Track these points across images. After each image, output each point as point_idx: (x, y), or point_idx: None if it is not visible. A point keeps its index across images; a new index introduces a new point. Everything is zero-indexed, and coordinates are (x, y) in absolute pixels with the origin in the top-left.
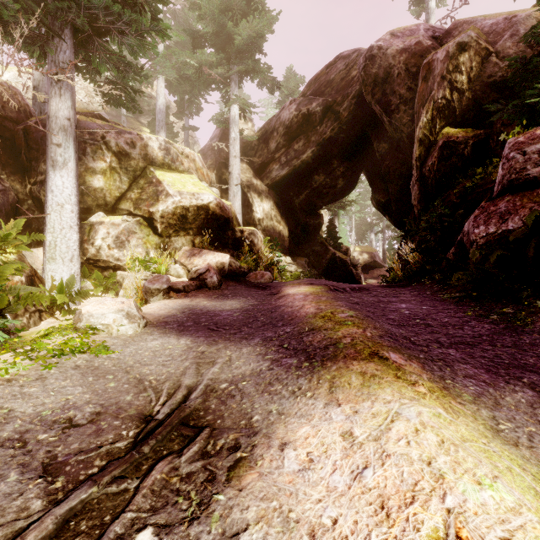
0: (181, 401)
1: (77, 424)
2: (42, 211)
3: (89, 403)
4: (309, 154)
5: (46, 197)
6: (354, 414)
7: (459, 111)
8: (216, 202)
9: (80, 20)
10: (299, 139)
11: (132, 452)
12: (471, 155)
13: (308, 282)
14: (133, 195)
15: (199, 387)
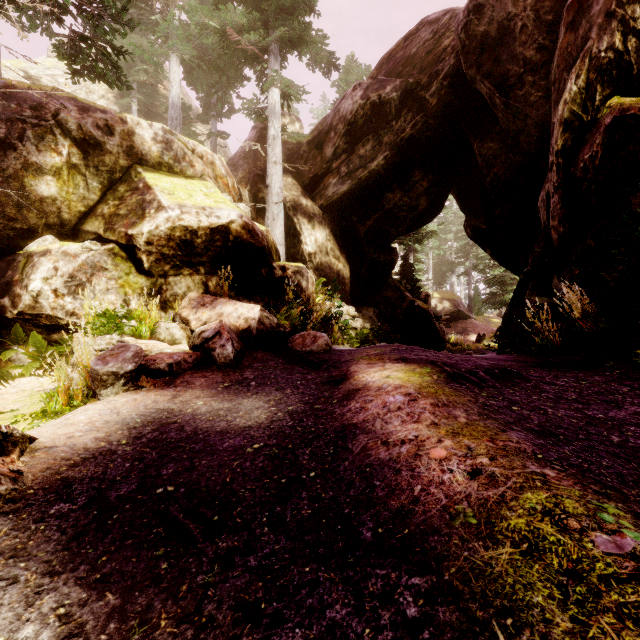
0: None
1: None
2: None
3: None
4: (380, 162)
5: None
6: None
7: (638, 69)
8: (241, 223)
9: None
10: (366, 141)
11: None
12: None
13: (395, 354)
14: (106, 209)
15: None
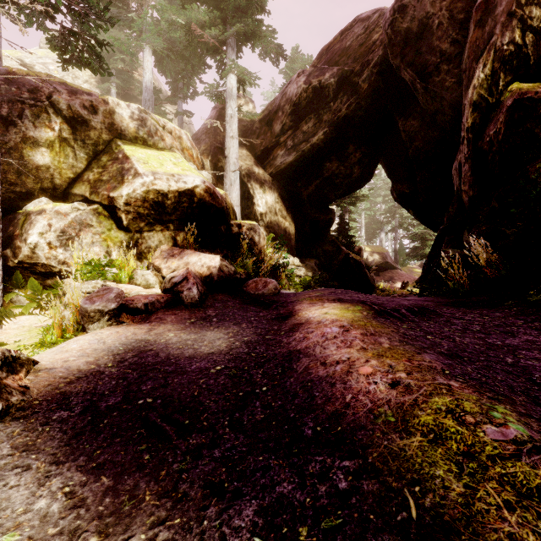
0: None
1: None
2: None
3: None
4: (320, 137)
5: None
6: None
7: (534, 59)
8: (204, 187)
9: None
10: (308, 119)
11: None
12: None
13: (332, 296)
14: (92, 175)
15: None
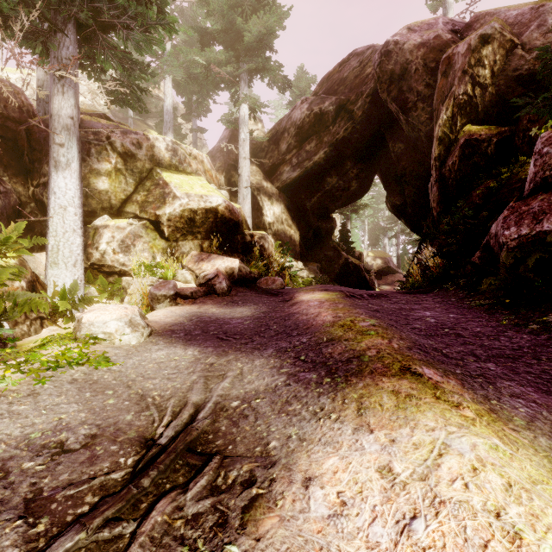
0: (188, 421)
1: (68, 449)
2: (45, 214)
3: (85, 424)
4: (321, 156)
5: (49, 199)
6: (391, 444)
7: (481, 108)
8: (225, 205)
9: (83, 14)
10: (310, 140)
11: (130, 486)
12: (494, 154)
13: (322, 288)
14: (139, 197)
15: (208, 405)
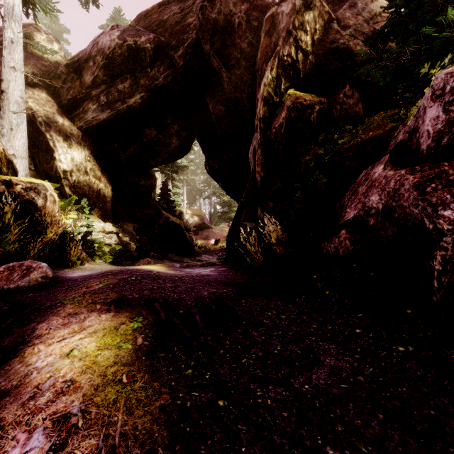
0: None
1: None
2: None
3: None
4: (137, 100)
5: None
6: None
7: (303, 74)
8: None
9: None
10: (124, 78)
11: None
12: (316, 122)
13: (116, 292)
14: None
15: None
